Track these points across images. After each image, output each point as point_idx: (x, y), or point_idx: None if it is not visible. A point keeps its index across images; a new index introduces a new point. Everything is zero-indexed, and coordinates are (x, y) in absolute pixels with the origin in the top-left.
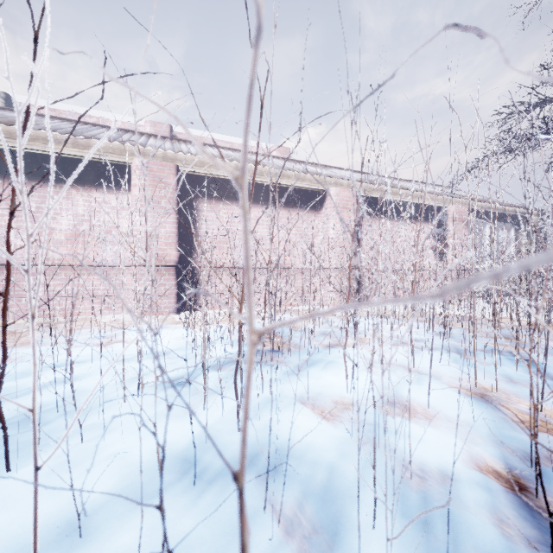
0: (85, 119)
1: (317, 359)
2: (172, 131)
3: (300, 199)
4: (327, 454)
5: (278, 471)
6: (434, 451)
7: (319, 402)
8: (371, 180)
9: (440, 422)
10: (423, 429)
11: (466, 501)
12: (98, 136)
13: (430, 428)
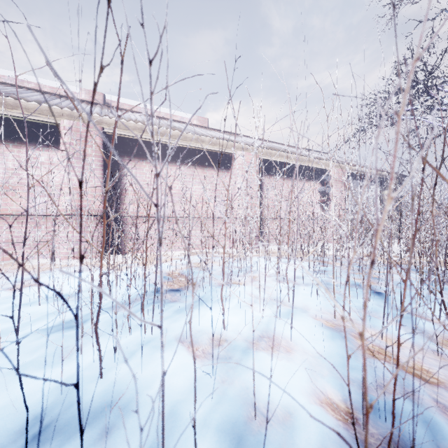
0: (23, 84)
1: (209, 297)
2: (105, 99)
3: (213, 160)
4: (182, 397)
5: (126, 422)
6: (282, 387)
7: (196, 340)
8: (272, 146)
9: (297, 355)
10: (280, 363)
11: (298, 442)
12: (27, 98)
13: (287, 361)
